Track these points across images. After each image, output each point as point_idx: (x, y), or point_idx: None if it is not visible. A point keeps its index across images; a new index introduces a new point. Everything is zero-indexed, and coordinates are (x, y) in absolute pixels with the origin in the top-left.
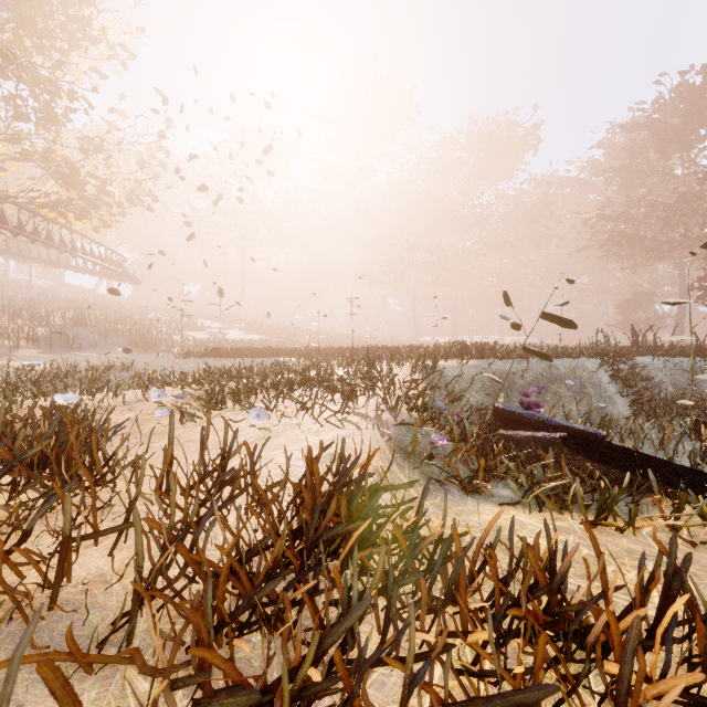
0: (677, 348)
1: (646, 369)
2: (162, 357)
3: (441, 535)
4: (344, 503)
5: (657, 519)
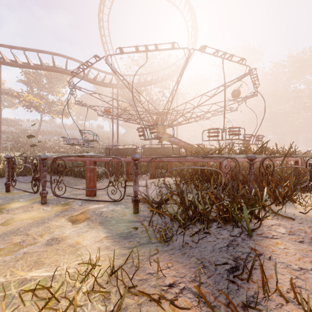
0: None
1: None
2: None
3: None
4: None
5: None
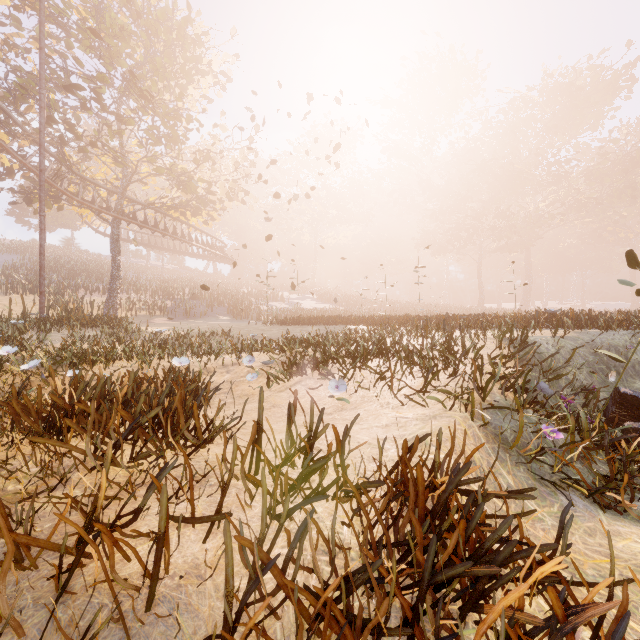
0: None
1: None
2: (252, 324)
3: (610, 597)
4: (461, 527)
5: None
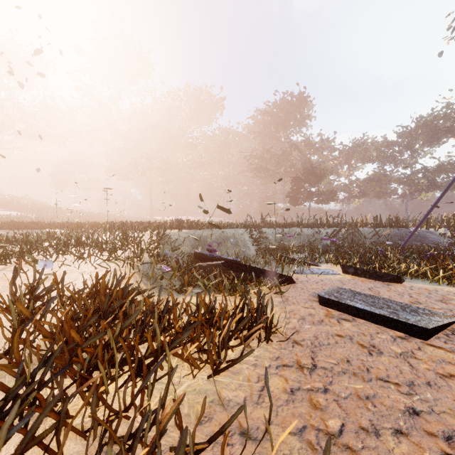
0: (278, 224)
1: (266, 234)
2: None
3: (167, 301)
4: (120, 293)
5: (252, 289)
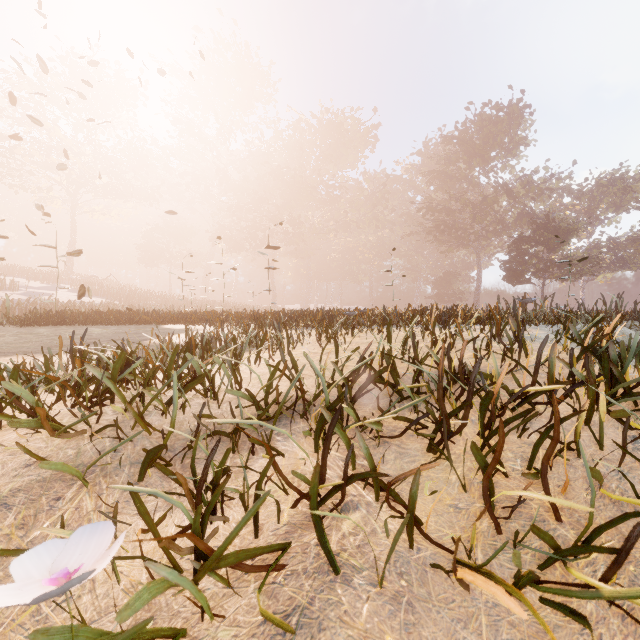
0: None
1: None
2: None
3: None
4: None
5: None
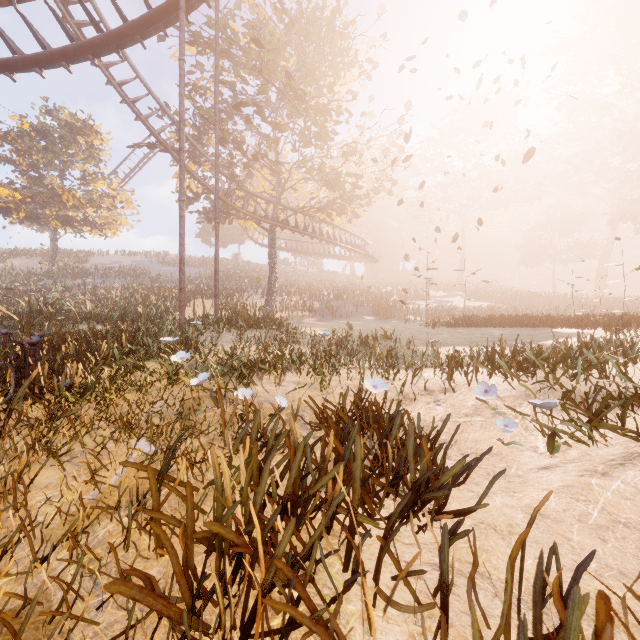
0: None
1: None
2: (409, 325)
3: None
4: None
5: None
